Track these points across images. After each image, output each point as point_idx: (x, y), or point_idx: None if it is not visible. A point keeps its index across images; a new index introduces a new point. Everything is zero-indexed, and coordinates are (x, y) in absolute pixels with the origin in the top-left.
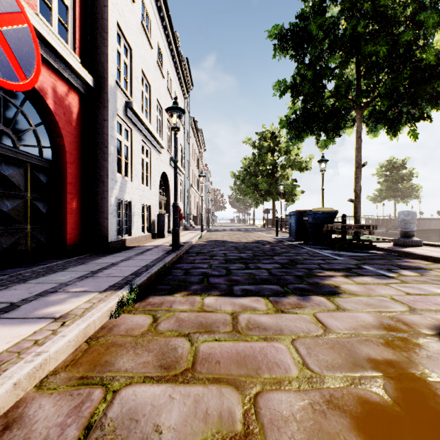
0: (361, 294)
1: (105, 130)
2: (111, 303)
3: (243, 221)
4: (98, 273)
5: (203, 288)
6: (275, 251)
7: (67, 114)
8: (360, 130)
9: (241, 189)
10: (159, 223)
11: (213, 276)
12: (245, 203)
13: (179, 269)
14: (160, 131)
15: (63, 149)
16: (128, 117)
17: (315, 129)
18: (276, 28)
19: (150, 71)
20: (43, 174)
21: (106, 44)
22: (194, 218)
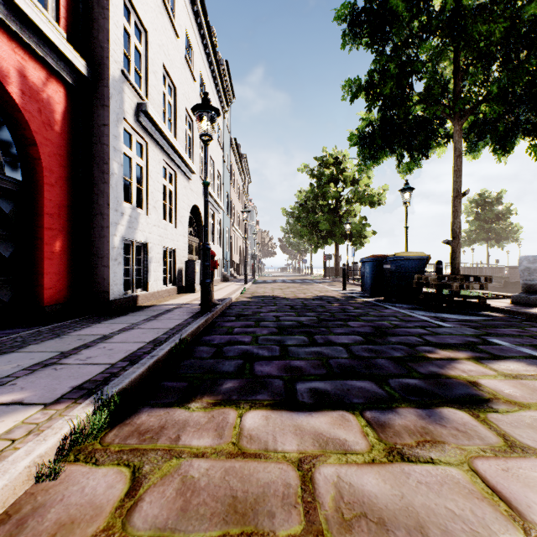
0: (530, 403)
1: (105, 139)
2: (44, 444)
3: (298, 269)
4: (69, 358)
5: (243, 387)
6: (348, 313)
7: (44, 112)
8: (460, 147)
9: (295, 230)
10: (187, 272)
11: (260, 360)
12: (300, 247)
13: (206, 346)
14: (190, 151)
15: (38, 164)
16: (142, 125)
17: (397, 147)
18: (346, 6)
19: (175, 67)
20: (5, 200)
21: (107, 15)
22: (237, 266)
